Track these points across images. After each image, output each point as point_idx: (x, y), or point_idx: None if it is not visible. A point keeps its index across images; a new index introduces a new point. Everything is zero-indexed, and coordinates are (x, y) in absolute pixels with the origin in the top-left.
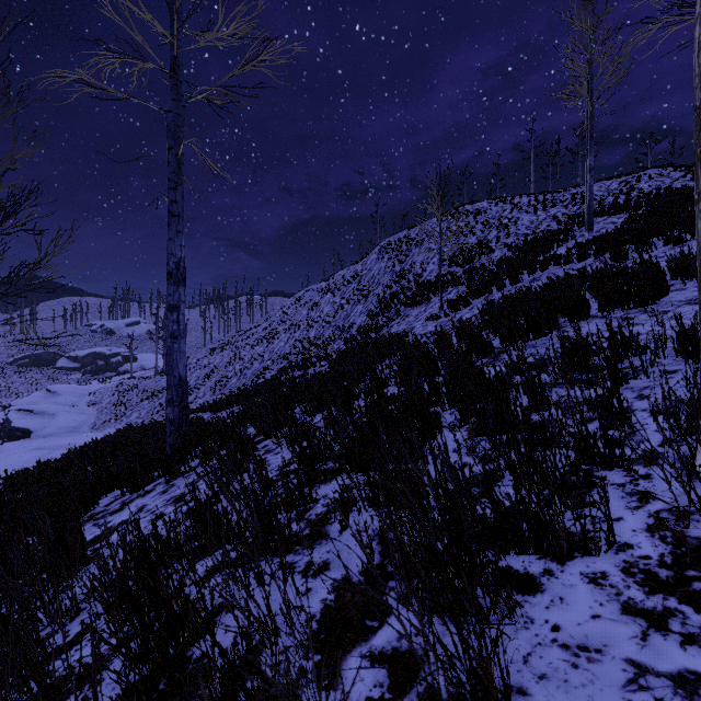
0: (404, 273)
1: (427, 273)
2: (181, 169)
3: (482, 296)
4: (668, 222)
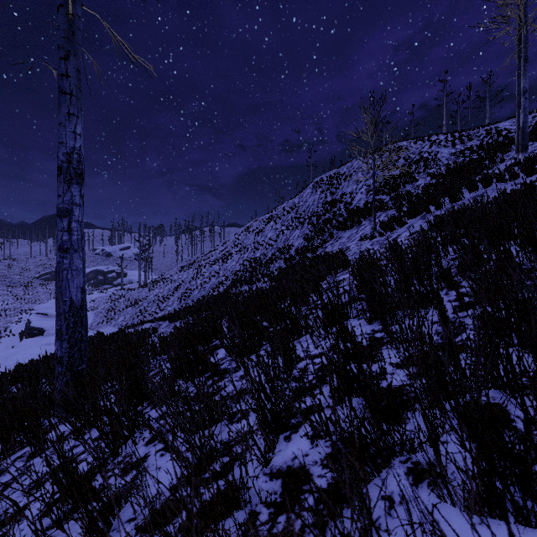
0: (335, 202)
1: (356, 201)
2: (74, 34)
3: (418, 215)
4: None
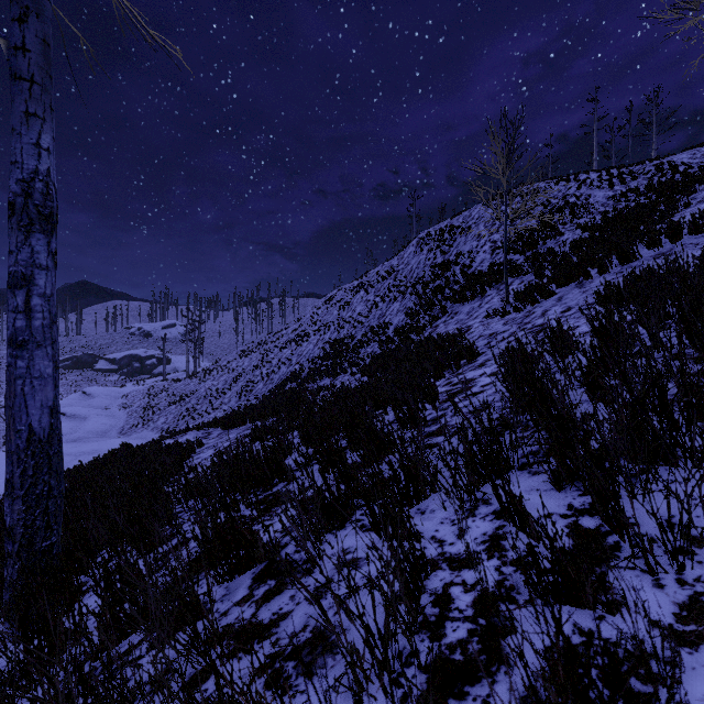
0: (449, 264)
1: (477, 263)
2: None
3: (572, 282)
4: None
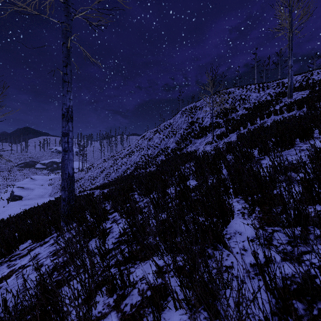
0: (193, 122)
1: (205, 122)
2: (69, 55)
3: (235, 132)
4: None
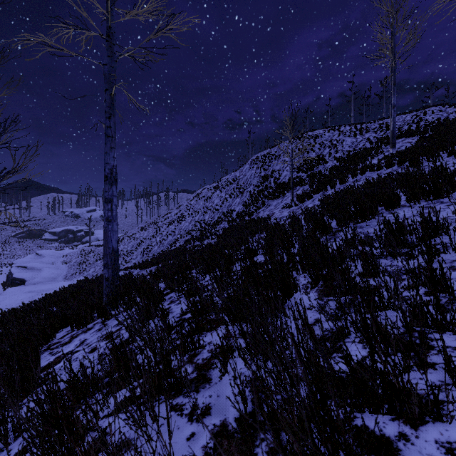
0: (267, 177)
1: (283, 177)
2: (113, 104)
3: (320, 192)
4: (449, 141)
